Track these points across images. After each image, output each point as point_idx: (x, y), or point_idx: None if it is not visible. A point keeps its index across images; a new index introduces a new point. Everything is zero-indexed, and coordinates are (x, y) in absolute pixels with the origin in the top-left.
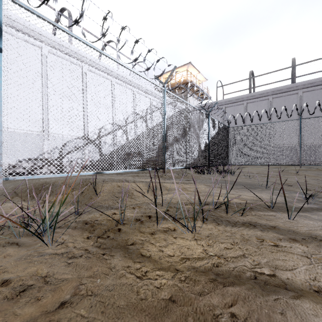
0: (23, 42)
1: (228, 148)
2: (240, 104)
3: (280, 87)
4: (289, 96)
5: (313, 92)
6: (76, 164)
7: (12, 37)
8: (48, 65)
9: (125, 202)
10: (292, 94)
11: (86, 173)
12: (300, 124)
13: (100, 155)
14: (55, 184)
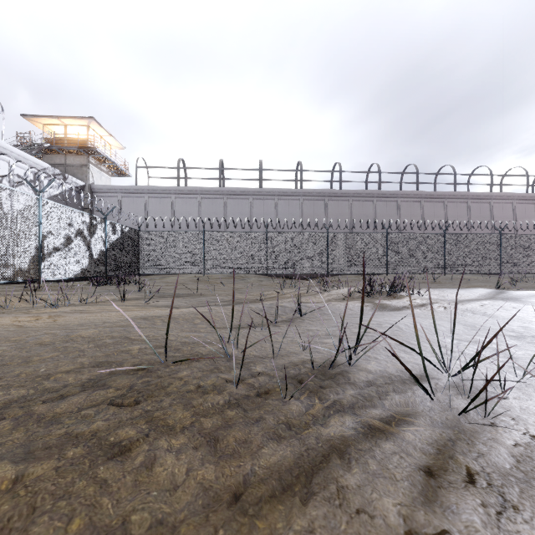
0: None
1: (138, 255)
2: (168, 197)
3: (208, 188)
4: (216, 199)
5: (235, 201)
6: None
7: None
8: None
9: None
10: (219, 198)
11: None
12: (204, 236)
13: None
14: None
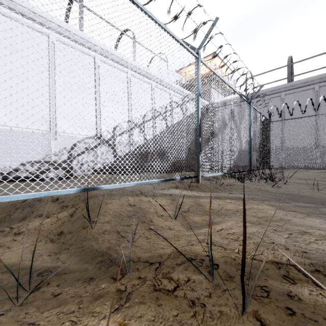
0: (28, 28)
1: (269, 147)
2: (276, 96)
3: None
4: None
5: None
6: (87, 168)
7: (15, 23)
8: (55, 54)
9: (137, 241)
10: None
11: (62, 191)
12: None
13: (114, 157)
14: (41, 198)
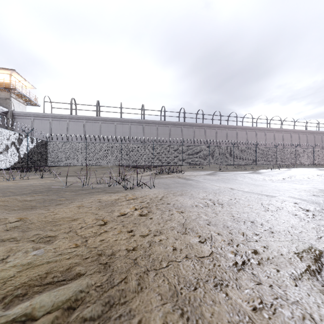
0: None
1: (46, 155)
2: (64, 120)
3: (90, 116)
4: (95, 123)
5: (106, 124)
6: None
7: None
8: None
9: None
10: (96, 123)
11: None
12: (86, 145)
13: None
14: None
